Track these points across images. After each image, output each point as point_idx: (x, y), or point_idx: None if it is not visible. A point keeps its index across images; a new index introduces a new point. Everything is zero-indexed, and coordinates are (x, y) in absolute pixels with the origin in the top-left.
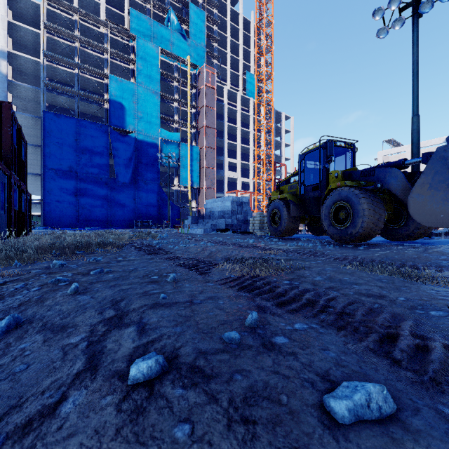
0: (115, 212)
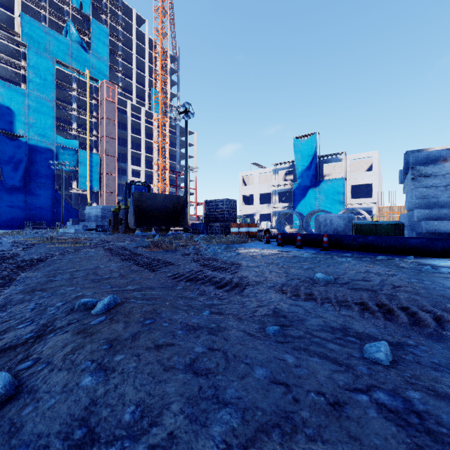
0: (2, 214)
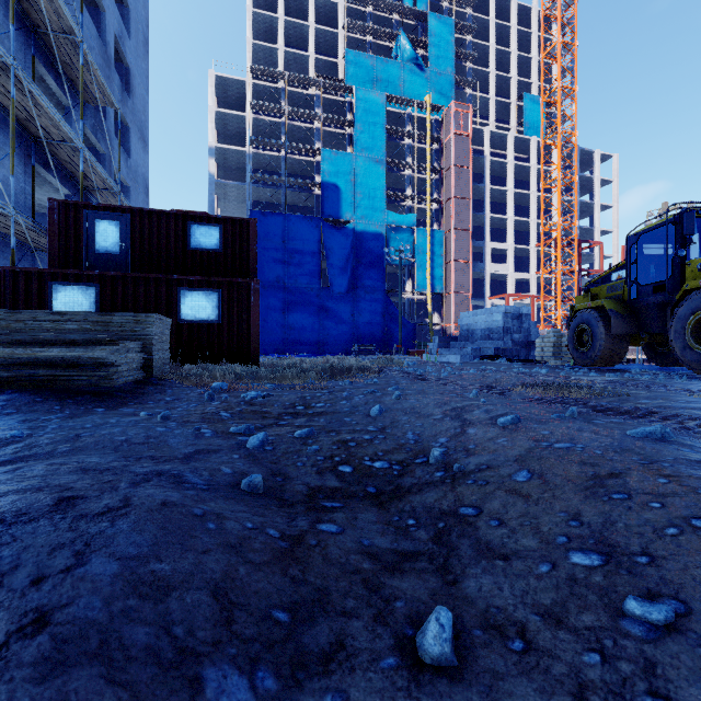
0: (328, 334)
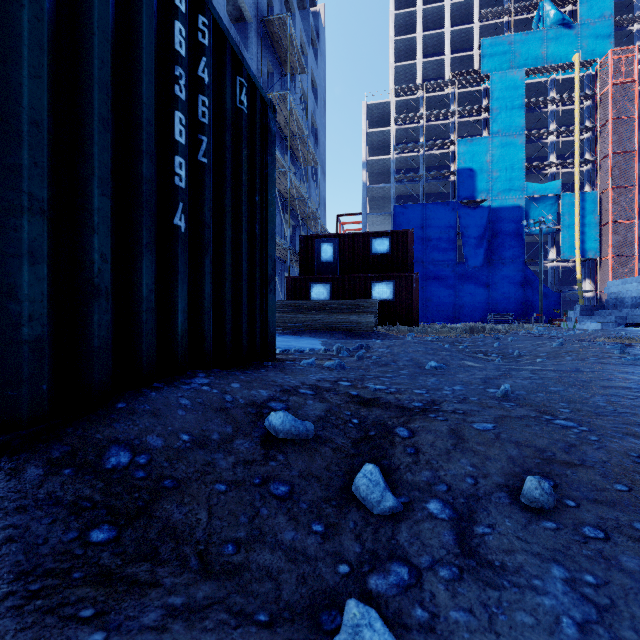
0: (463, 304)
